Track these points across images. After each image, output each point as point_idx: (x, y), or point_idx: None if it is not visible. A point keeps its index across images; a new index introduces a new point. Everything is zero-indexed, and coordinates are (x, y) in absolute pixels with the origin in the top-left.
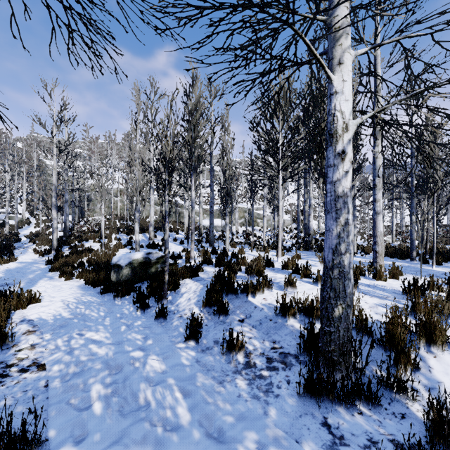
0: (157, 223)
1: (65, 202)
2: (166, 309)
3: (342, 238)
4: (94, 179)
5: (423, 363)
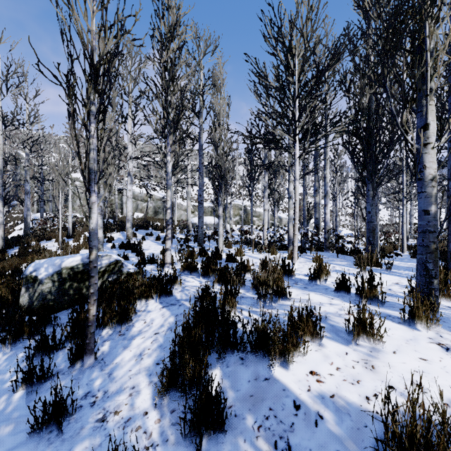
0: (142, 221)
1: (25, 193)
2: (62, 405)
3: None
4: (75, 174)
5: None
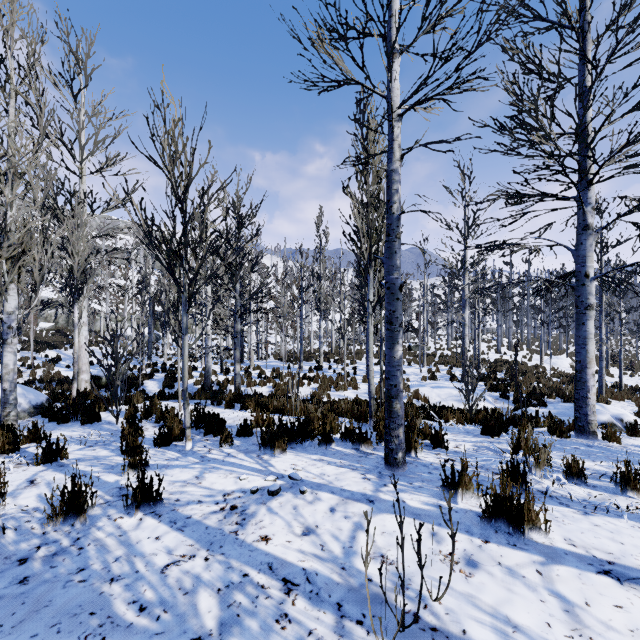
0: (55, 333)
1: None
2: (145, 390)
3: (208, 359)
4: None
5: (229, 387)
